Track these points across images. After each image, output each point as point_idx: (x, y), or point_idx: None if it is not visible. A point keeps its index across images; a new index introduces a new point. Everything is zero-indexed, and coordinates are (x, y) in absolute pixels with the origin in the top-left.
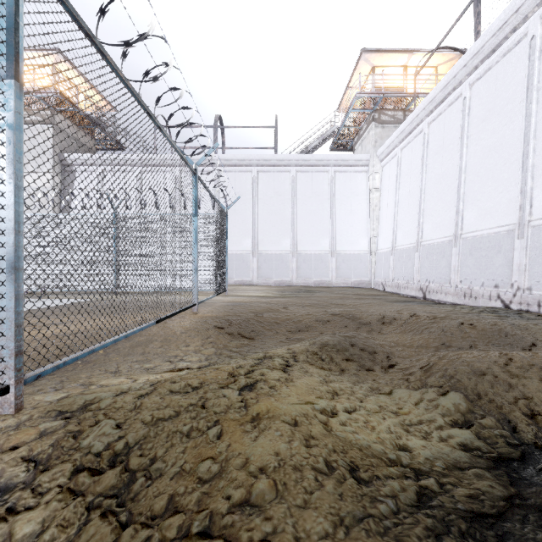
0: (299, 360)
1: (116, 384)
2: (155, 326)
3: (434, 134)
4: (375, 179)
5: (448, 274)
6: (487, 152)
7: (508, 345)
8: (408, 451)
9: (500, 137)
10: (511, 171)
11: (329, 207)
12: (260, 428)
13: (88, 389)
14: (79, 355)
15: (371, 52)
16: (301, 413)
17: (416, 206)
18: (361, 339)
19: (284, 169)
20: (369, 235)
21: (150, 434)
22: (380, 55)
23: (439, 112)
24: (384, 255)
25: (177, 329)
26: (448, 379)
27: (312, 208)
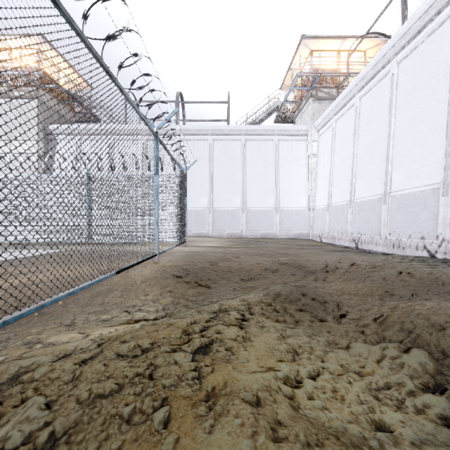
0: (254, 313)
1: (65, 341)
2: (117, 275)
3: (364, 106)
4: (313, 147)
5: (378, 227)
6: (413, 120)
7: (447, 293)
8: (387, 431)
9: (426, 107)
10: (436, 137)
11: (273, 170)
12: (216, 411)
13: (30, 350)
14: (24, 312)
15: (309, 38)
16: (263, 386)
17: (349, 169)
18: (311, 288)
19: (235, 138)
20: (308, 194)
21: (83, 418)
22: (317, 41)
23: (369, 87)
24: (321, 211)
25: (137, 278)
26: (407, 334)
27: (260, 171)
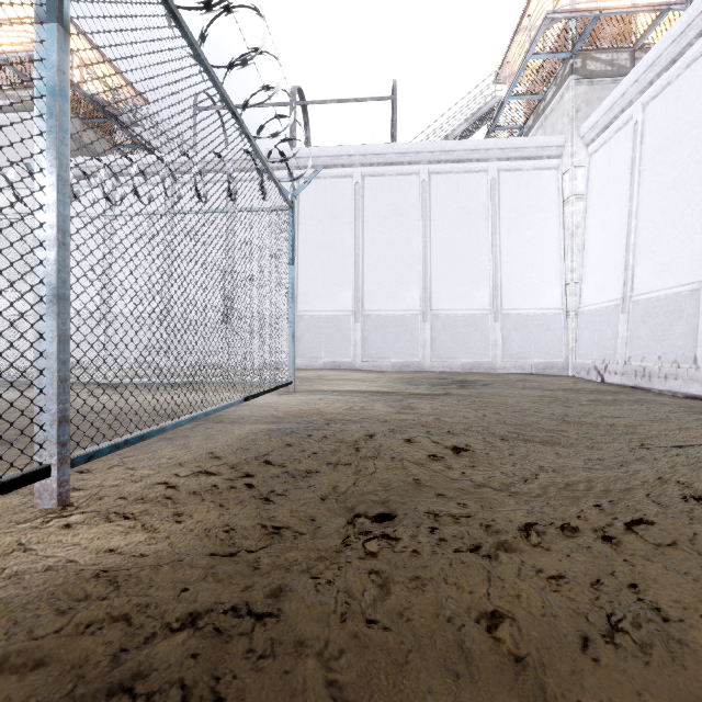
0: None
1: None
2: None
3: None
4: (576, 179)
5: None
6: None
7: None
8: None
9: None
10: None
11: (488, 232)
12: None
13: None
14: None
15: None
16: None
17: (696, 205)
18: None
19: (408, 170)
20: (563, 280)
21: None
22: None
23: None
24: (601, 314)
25: None
26: None
27: (459, 236)
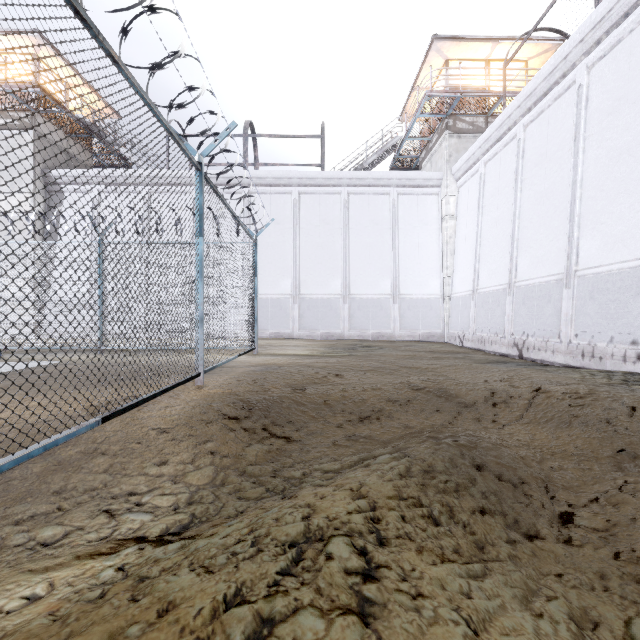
0: (388, 537)
1: None
2: (116, 419)
3: (532, 139)
4: (449, 204)
5: (556, 325)
6: (616, 156)
7: None
8: None
9: (638, 134)
10: None
11: (390, 238)
12: None
13: None
14: None
15: (445, 40)
16: None
17: (507, 235)
18: (487, 450)
19: (333, 191)
20: (442, 274)
21: None
22: (456, 44)
23: (540, 109)
24: (462, 300)
25: (153, 424)
26: None
27: (369, 240)
